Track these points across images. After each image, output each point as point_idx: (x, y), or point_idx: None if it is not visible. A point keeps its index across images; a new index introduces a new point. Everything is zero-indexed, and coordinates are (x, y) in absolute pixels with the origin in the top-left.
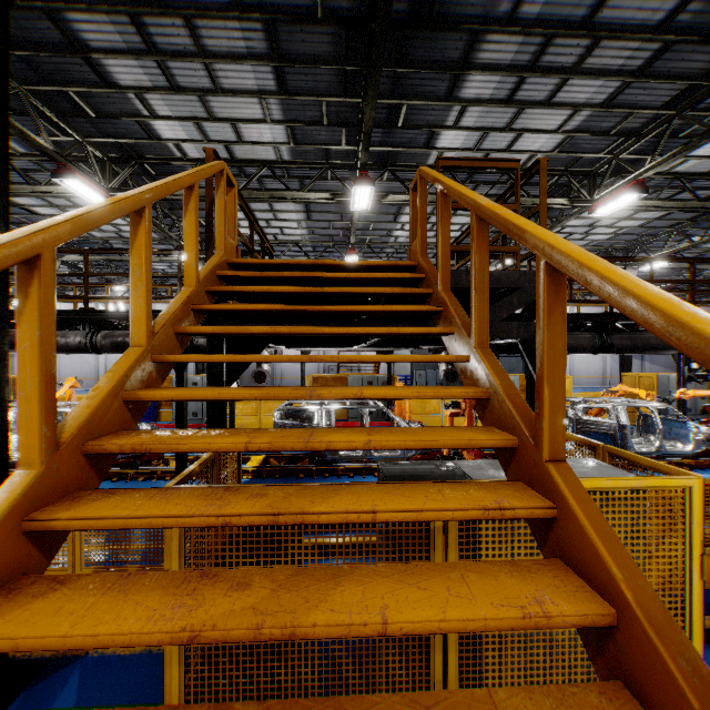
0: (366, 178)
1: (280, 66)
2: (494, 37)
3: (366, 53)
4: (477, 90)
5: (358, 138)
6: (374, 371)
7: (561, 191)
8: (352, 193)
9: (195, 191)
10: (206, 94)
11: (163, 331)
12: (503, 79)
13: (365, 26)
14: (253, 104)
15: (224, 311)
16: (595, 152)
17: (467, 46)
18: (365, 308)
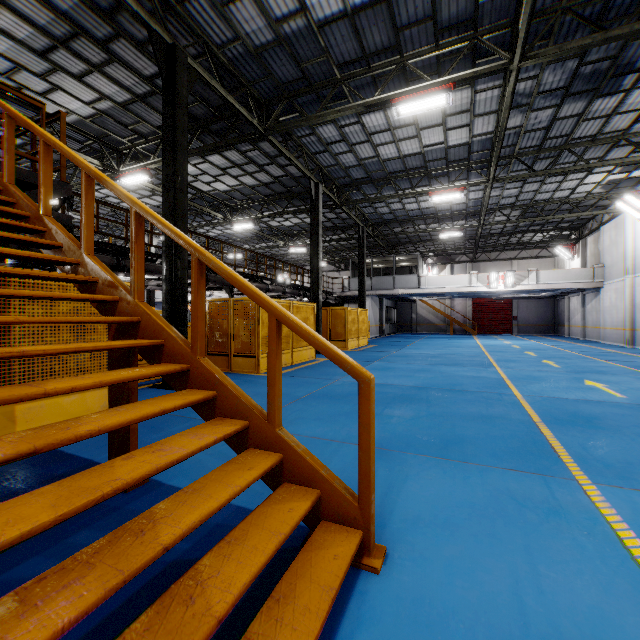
0: None
1: None
2: None
3: None
4: (9, 26)
5: None
6: None
7: (97, 155)
8: None
9: None
10: None
11: None
12: (37, 34)
13: None
14: None
15: None
16: (120, 136)
17: None
18: None
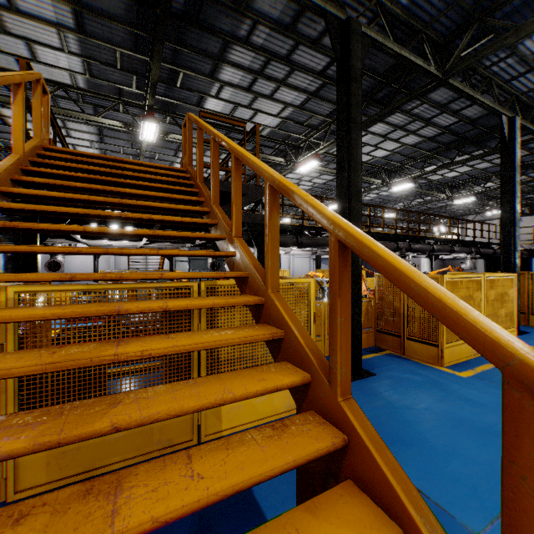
0: (153, 117)
1: (79, 11)
2: (238, 47)
3: (153, 28)
4: (230, 77)
5: (146, 86)
6: (159, 269)
7: (282, 154)
8: (141, 126)
9: (23, 88)
10: (1, 9)
11: (6, 174)
12: (244, 75)
13: (152, 9)
14: (51, 33)
15: (50, 174)
16: (297, 134)
17: (222, 47)
18: (153, 185)
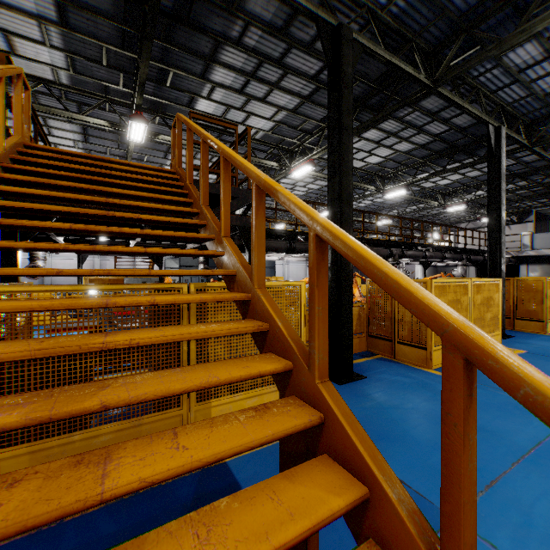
0: (141, 116)
1: (62, 4)
2: (230, 48)
3: (141, 25)
4: (221, 78)
5: (134, 84)
6: None
7: (276, 158)
8: (129, 126)
9: (5, 82)
10: None
11: None
12: (237, 76)
13: (140, 5)
14: (31, 25)
15: (33, 172)
16: (291, 138)
17: (214, 47)
18: (141, 185)
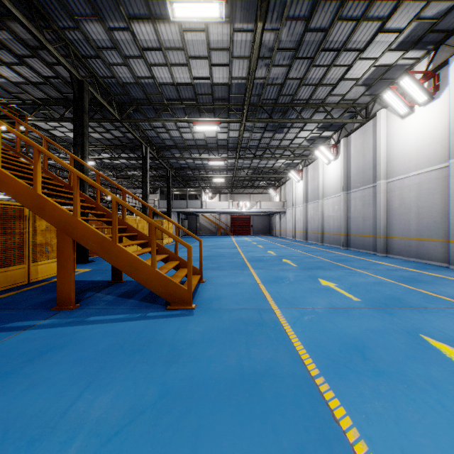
0: None
1: None
2: None
3: None
4: None
5: None
6: None
7: None
8: None
9: None
10: None
11: None
12: None
13: None
14: None
15: None
16: (1, 96)
17: None
18: None
